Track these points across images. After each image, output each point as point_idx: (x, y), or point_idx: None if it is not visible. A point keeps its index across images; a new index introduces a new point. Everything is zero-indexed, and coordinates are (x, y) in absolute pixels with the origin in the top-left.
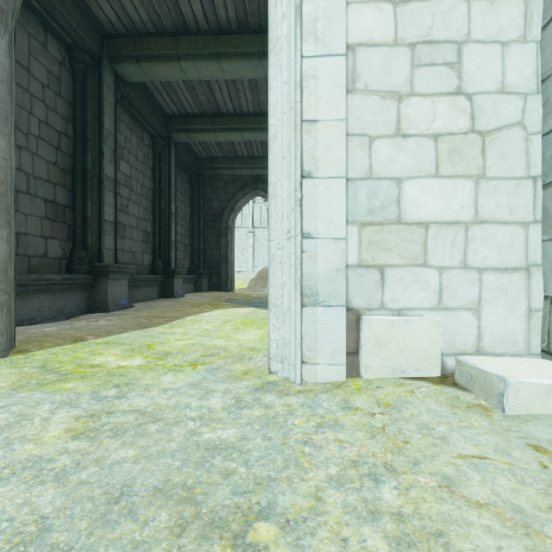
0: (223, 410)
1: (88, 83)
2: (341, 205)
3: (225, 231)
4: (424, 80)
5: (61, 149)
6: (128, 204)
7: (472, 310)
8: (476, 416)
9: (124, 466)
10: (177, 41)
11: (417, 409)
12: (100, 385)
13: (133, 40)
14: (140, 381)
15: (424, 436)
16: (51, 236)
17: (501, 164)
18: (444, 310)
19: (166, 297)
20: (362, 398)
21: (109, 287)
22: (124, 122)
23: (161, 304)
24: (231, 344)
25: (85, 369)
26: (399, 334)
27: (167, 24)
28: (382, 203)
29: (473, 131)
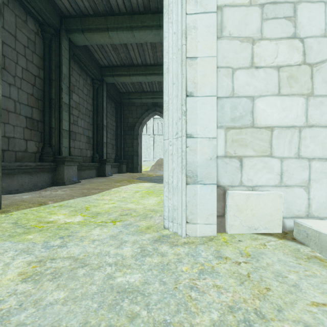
0: (132, 258)
1: (52, 45)
2: (213, 115)
3: (136, 136)
4: (270, 29)
5: (36, 86)
6: (77, 120)
7: (303, 187)
8: (316, 266)
9: (55, 307)
10: (106, 19)
11: (270, 259)
12: (50, 236)
13: (80, 19)
14: (77, 234)
15: (281, 284)
16: (29, 139)
17: (324, 86)
18: (284, 187)
19: (100, 176)
20: (229, 249)
21: (65, 170)
22: (75, 70)
23: (97, 181)
24: (139, 207)
25: (43, 224)
26: (253, 203)
27: (100, 9)
28: (241, 113)
29: (304, 63)
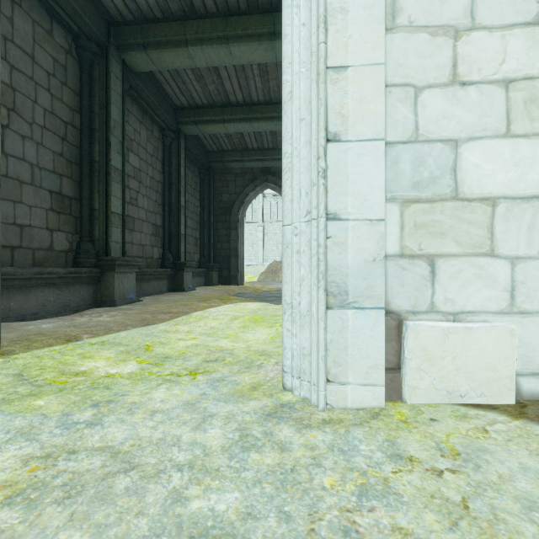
0: (223, 452)
1: (95, 72)
2: (379, 176)
3: (235, 224)
4: (491, 8)
5: (68, 140)
6: (137, 197)
7: None
8: None
9: None
10: (184, 26)
11: (504, 464)
12: (76, 402)
13: (140, 27)
14: (125, 398)
15: None
16: (57, 229)
17: None
18: (518, 315)
19: (175, 291)
20: (415, 439)
21: (116, 281)
22: (133, 113)
23: (170, 298)
24: (238, 346)
25: (67, 378)
26: (457, 346)
27: (174, 8)
28: (432, 173)
29: None
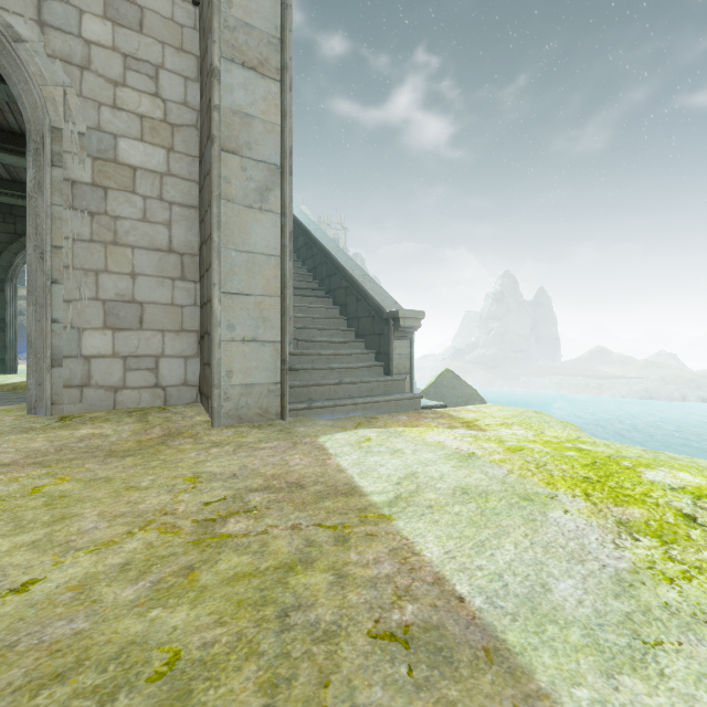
0: None
1: None
2: None
3: None
4: None
5: None
6: None
7: None
8: None
9: None
10: None
11: None
12: None
13: None
14: None
15: None
16: None
17: None
18: None
19: None
20: None
21: None
22: None
23: None
24: None
25: None
26: None
27: None
28: None
29: None
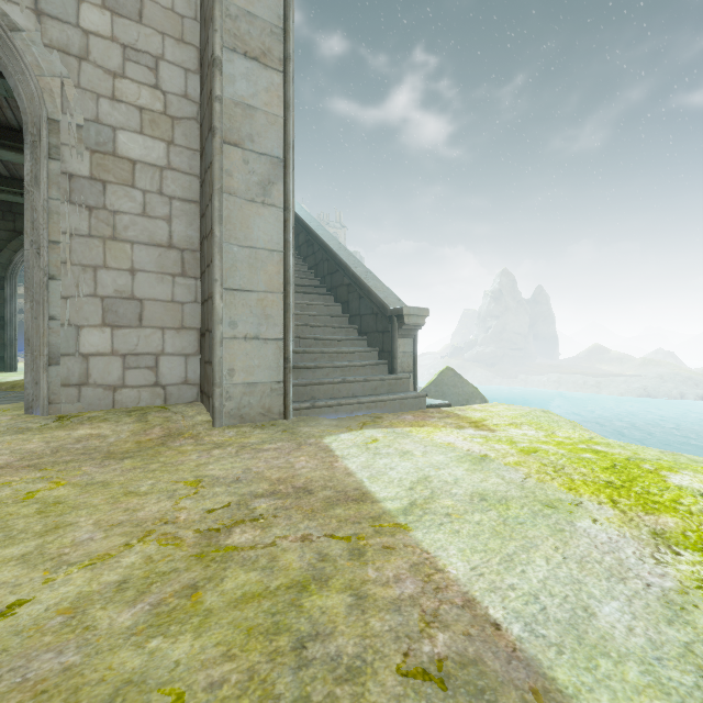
0: None
1: None
2: None
3: None
4: None
5: None
6: None
7: None
8: None
9: None
10: None
11: None
12: None
13: None
14: None
15: None
16: None
17: None
18: None
19: None
20: None
21: None
22: None
23: None
24: None
25: None
26: None
27: None
28: None
29: None
